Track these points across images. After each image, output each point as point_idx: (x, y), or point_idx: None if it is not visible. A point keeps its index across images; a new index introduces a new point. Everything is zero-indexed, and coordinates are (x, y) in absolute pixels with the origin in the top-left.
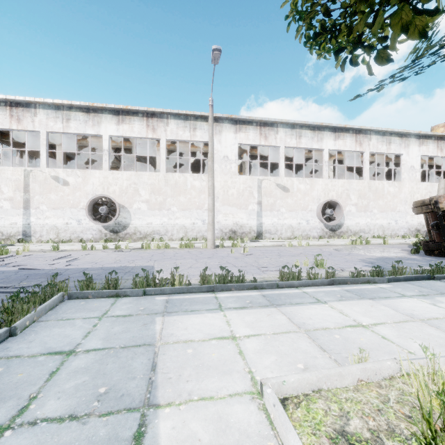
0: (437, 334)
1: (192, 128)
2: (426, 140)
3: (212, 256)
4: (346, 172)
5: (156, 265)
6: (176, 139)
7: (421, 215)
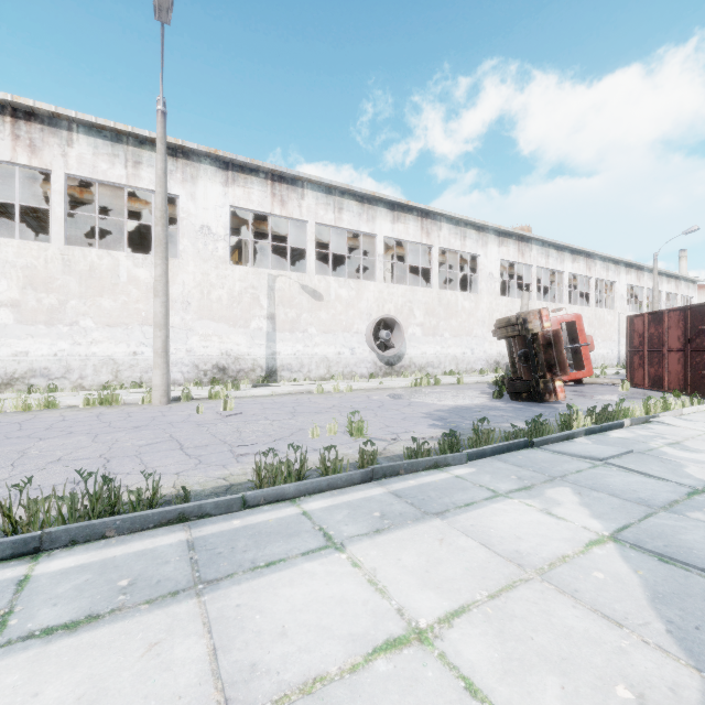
0: (582, 624)
1: (132, 162)
2: (506, 239)
3: (146, 424)
4: (410, 277)
5: None
6: (93, 177)
7: (500, 342)
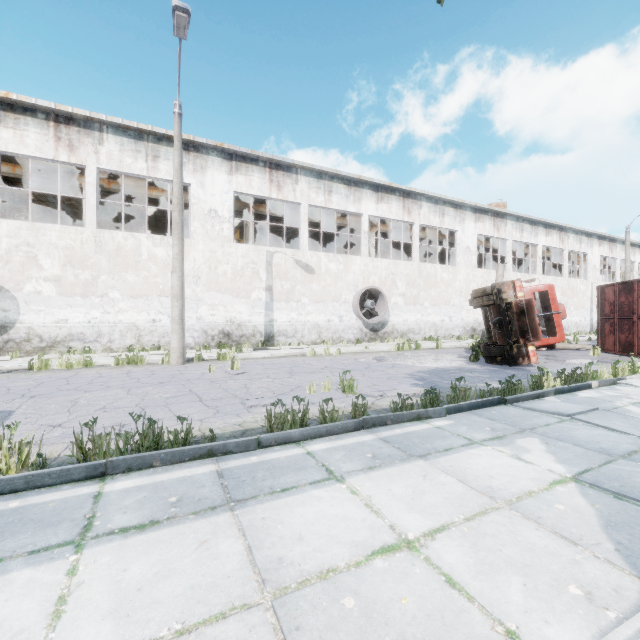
0: (543, 542)
1: (152, 156)
2: (483, 215)
3: (168, 381)
4: (393, 251)
5: (20, 410)
6: (120, 170)
7: (477, 311)
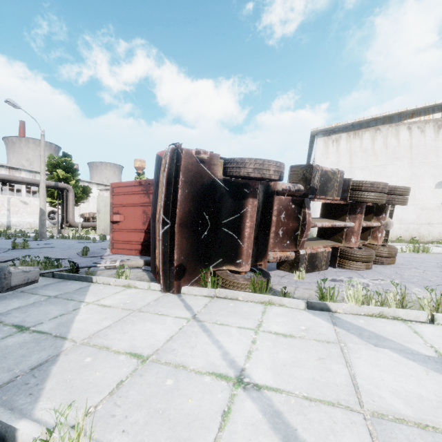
0: None
1: None
2: (100, 185)
3: None
4: None
5: None
6: None
7: None
